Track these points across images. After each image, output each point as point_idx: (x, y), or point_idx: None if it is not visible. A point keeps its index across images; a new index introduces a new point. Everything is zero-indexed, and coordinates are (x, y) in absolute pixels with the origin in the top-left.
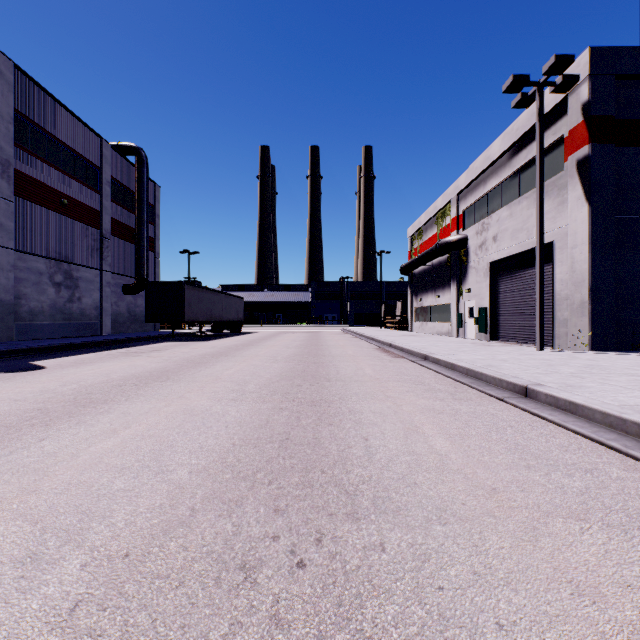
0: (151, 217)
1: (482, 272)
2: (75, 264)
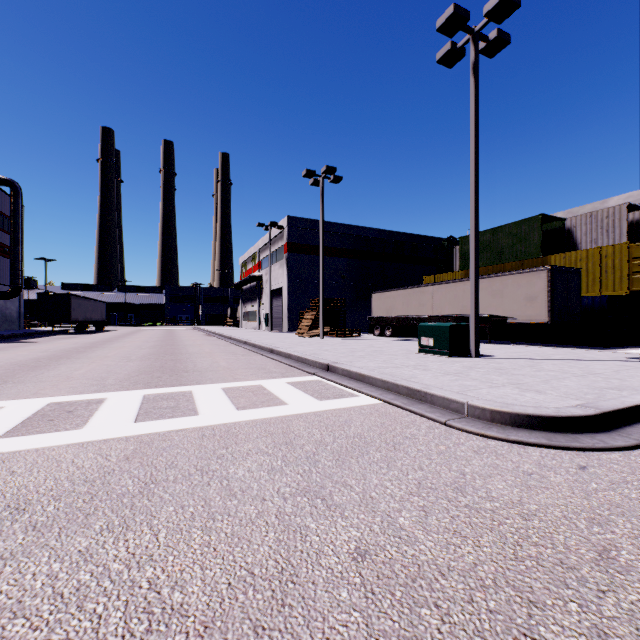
0: None
1: (267, 295)
2: None
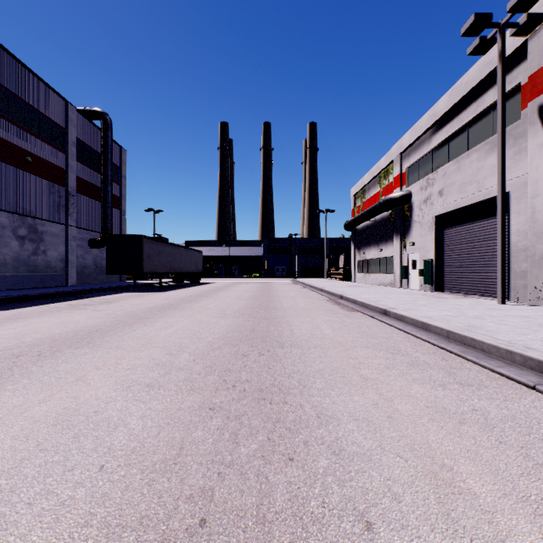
0: (117, 178)
1: (427, 226)
2: (40, 219)
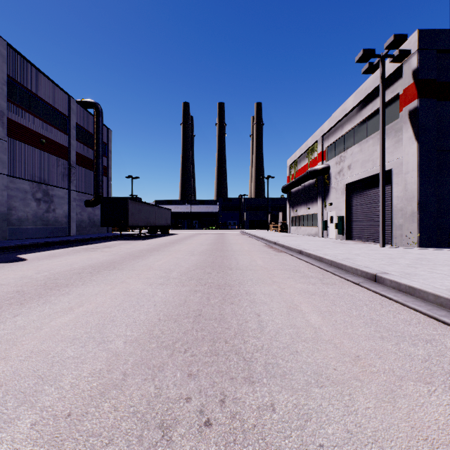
0: (105, 152)
1: (340, 191)
2: (51, 185)
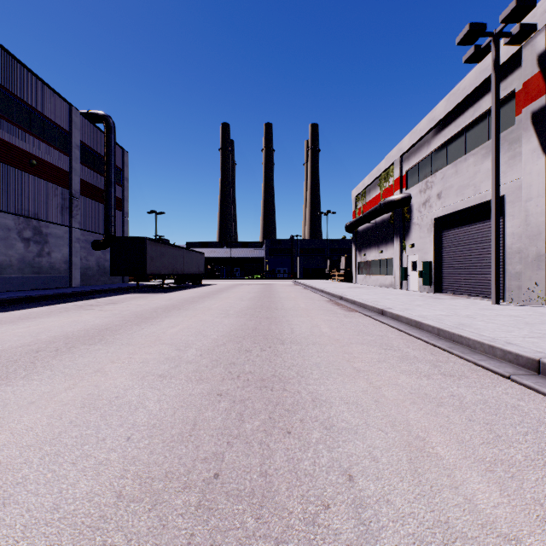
0: (120, 180)
1: (426, 228)
2: (44, 221)
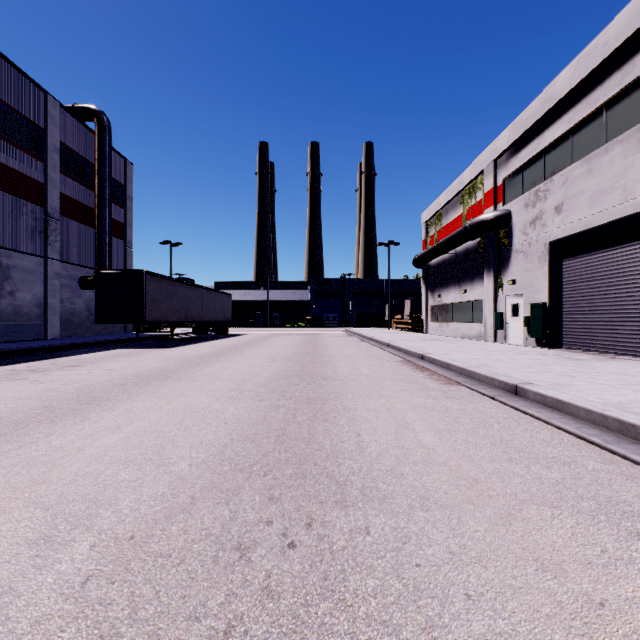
0: (121, 199)
1: (535, 256)
2: (4, 248)
